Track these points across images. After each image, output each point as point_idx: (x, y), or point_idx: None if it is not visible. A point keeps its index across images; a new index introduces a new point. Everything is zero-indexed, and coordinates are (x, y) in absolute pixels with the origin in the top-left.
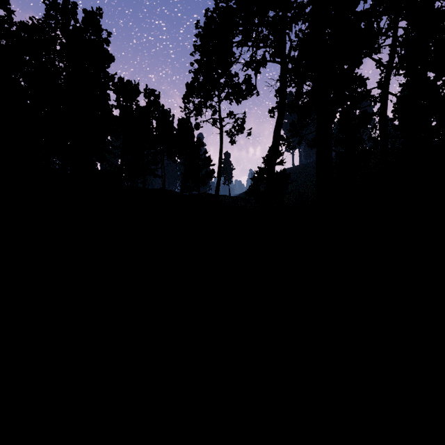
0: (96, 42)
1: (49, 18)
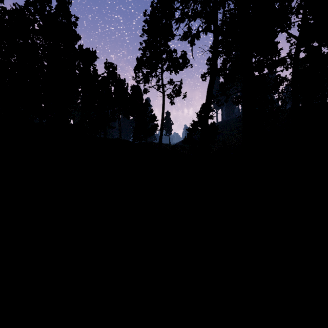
0: (66, 24)
1: (28, 4)
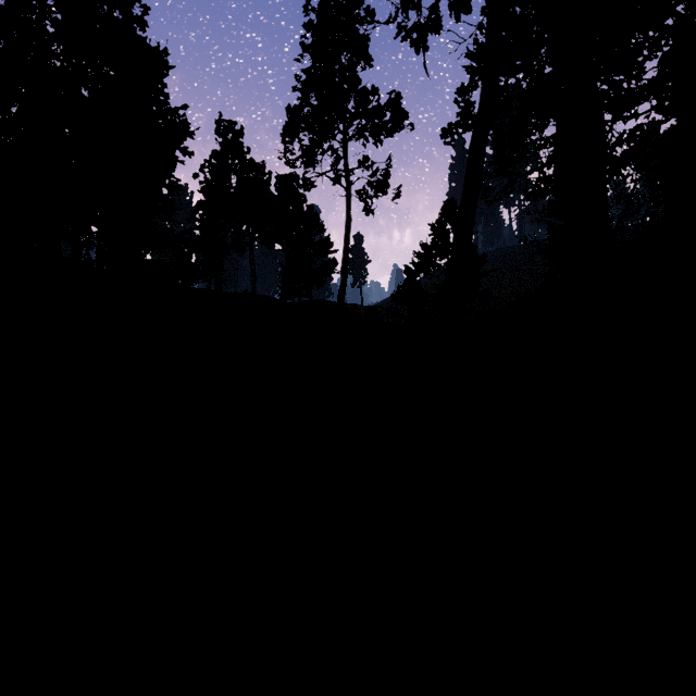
0: (119, 21)
1: None
